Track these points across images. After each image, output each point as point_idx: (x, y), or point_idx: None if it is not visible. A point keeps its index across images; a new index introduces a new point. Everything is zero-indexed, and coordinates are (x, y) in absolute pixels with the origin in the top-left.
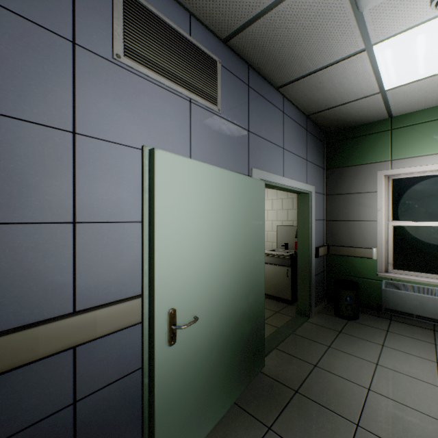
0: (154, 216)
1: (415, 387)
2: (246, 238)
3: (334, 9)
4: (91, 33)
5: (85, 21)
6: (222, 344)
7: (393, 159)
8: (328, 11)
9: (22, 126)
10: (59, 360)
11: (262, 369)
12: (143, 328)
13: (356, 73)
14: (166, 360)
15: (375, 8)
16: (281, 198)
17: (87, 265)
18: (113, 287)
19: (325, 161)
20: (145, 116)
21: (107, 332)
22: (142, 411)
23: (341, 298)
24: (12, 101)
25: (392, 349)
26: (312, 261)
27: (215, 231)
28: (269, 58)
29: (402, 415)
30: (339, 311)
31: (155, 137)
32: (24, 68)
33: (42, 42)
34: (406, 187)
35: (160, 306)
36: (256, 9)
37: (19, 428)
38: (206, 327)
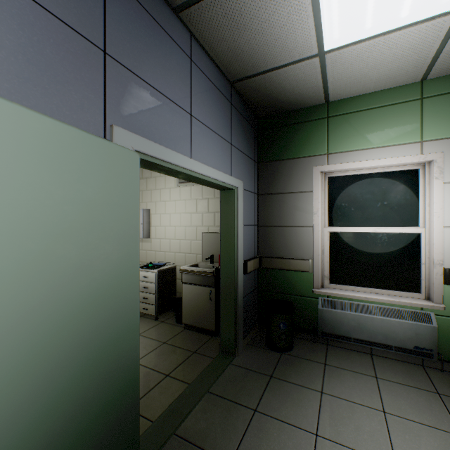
0: None
1: None
2: (70, 265)
3: None
4: None
5: None
6: None
7: (330, 152)
8: None
9: None
10: None
11: None
12: None
13: (290, 4)
14: None
15: None
16: (207, 198)
17: None
18: None
19: (257, 153)
20: None
21: None
22: None
23: (274, 325)
24: None
25: (333, 397)
26: (239, 280)
27: None
28: None
29: None
30: (272, 341)
31: None
32: None
33: None
34: (343, 187)
35: None
36: None
37: None
38: None
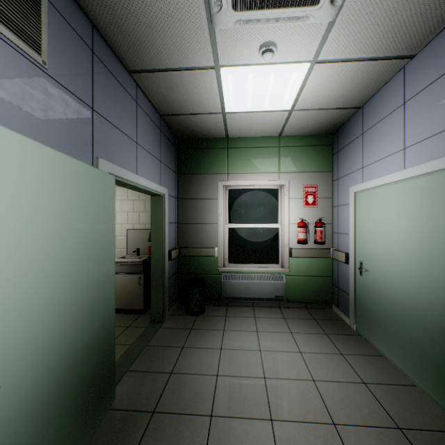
0: None
1: (247, 357)
2: (89, 246)
3: (192, 11)
4: None
5: None
6: (51, 404)
7: (229, 172)
8: (187, 9)
9: None
10: None
11: (112, 404)
12: None
13: (207, 88)
14: None
15: (225, 31)
16: (133, 199)
17: None
18: None
19: (177, 166)
20: None
21: None
22: None
23: (192, 296)
24: None
25: (230, 331)
26: (166, 265)
27: (36, 240)
28: (121, 29)
29: (242, 386)
30: (190, 308)
31: None
32: None
33: None
34: (237, 197)
35: None
36: None
37: None
38: (18, 392)
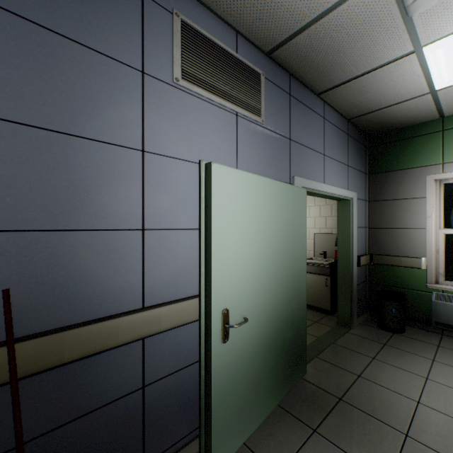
0: (210, 224)
1: None
2: (288, 245)
3: (381, 16)
4: (156, 62)
5: (151, 52)
6: (267, 347)
7: (445, 162)
8: (375, 18)
9: (106, 148)
10: (132, 348)
11: (303, 375)
12: (200, 325)
13: (404, 75)
14: (220, 355)
15: (425, 12)
16: (319, 205)
17: (152, 267)
18: (172, 287)
19: (367, 166)
20: (198, 132)
21: (169, 327)
22: (199, 400)
23: (386, 309)
24: (99, 127)
25: (444, 364)
26: (353, 270)
27: (261, 238)
28: (311, 66)
29: None
30: (384, 323)
31: (206, 151)
32: (107, 98)
33: (119, 75)
34: None
35: (215, 305)
36: (301, 22)
37: (103, 402)
38: (253, 329)
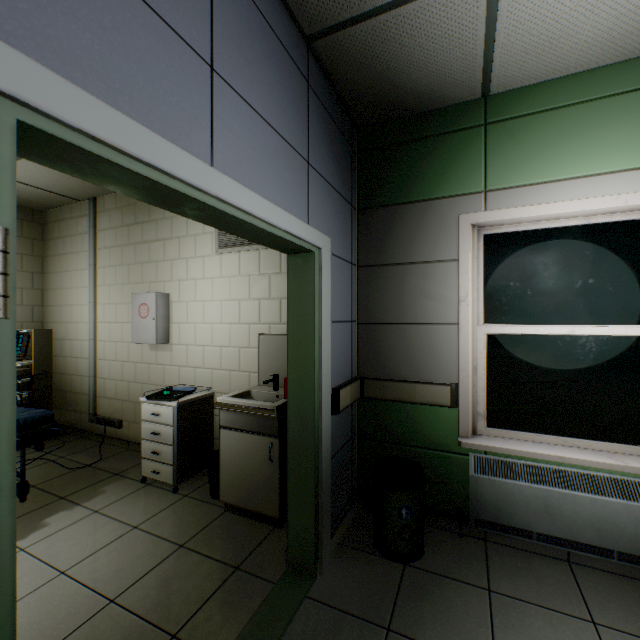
0: None
1: None
2: None
3: None
4: None
5: None
6: None
7: (490, 188)
8: None
9: None
10: None
11: None
12: None
13: None
14: None
15: None
16: (268, 274)
17: None
18: None
19: (356, 192)
20: None
21: None
22: None
23: (390, 510)
24: None
25: None
26: (323, 429)
27: None
28: None
29: None
30: (386, 541)
31: None
32: None
33: None
34: (511, 253)
35: None
36: None
37: None
38: None
